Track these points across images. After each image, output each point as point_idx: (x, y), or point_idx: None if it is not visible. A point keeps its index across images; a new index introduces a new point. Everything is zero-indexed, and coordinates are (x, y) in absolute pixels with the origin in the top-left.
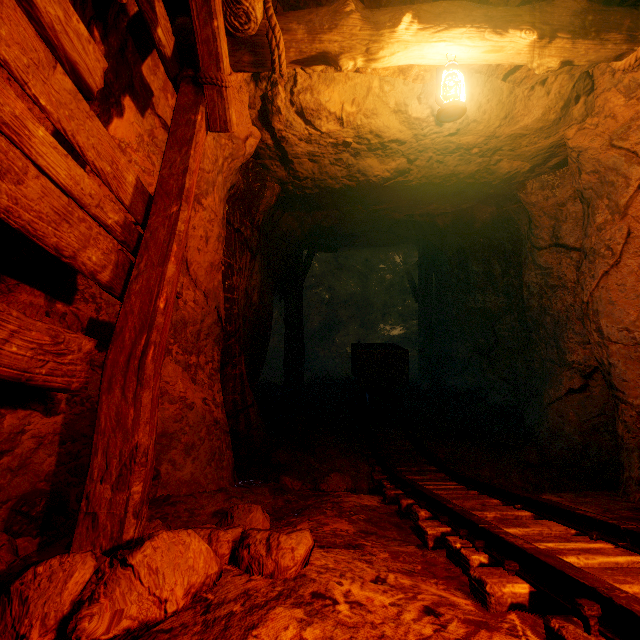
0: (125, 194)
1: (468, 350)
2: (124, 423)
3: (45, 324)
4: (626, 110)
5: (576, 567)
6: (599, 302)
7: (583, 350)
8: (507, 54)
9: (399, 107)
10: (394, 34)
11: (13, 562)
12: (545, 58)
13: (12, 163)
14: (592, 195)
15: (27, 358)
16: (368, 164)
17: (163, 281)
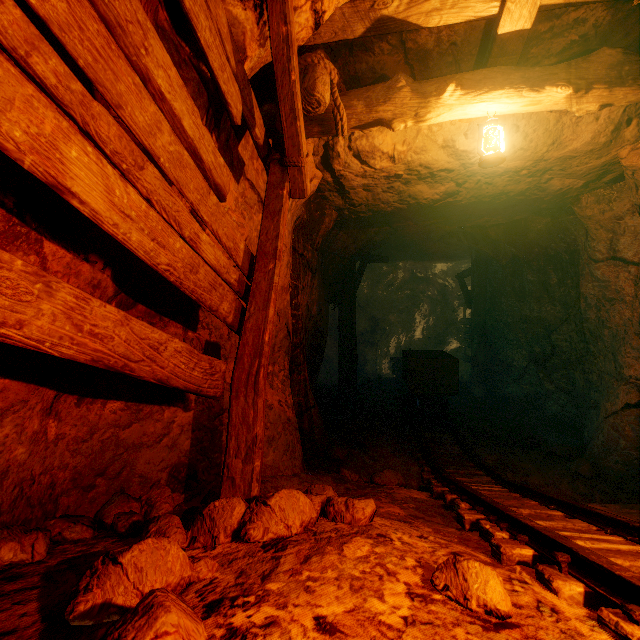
0: (239, 258)
1: (524, 358)
2: (247, 420)
3: (206, 356)
4: None
5: (566, 538)
6: None
7: None
8: (545, 105)
9: (447, 143)
10: (439, 100)
11: (175, 507)
12: (583, 104)
13: (194, 262)
14: None
15: (200, 378)
16: (418, 190)
17: (267, 321)
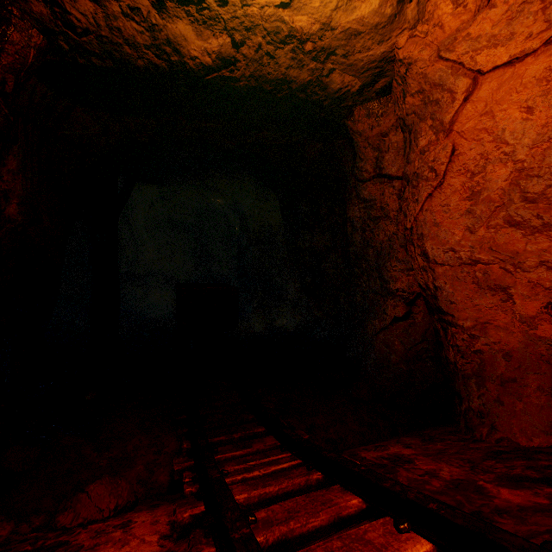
0: None
1: (297, 291)
2: None
3: None
4: (453, 20)
5: None
6: (424, 225)
7: (407, 277)
8: None
9: None
10: None
11: None
12: None
13: None
14: (415, 120)
15: None
16: (180, 32)
17: None
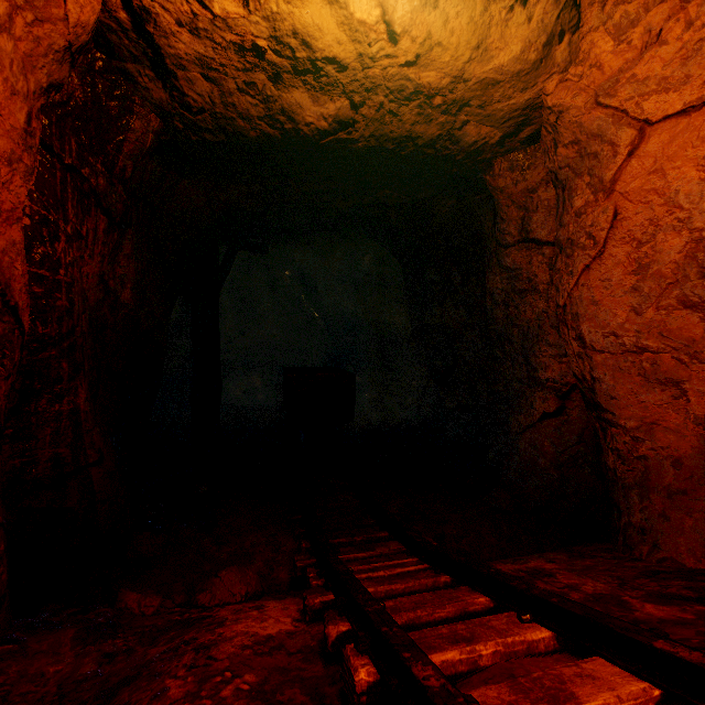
0: None
1: (424, 376)
2: None
3: None
4: (614, 59)
5: None
6: (580, 303)
7: (559, 365)
8: None
9: None
10: None
11: None
12: None
13: None
14: (569, 174)
15: None
16: (296, 100)
17: None
